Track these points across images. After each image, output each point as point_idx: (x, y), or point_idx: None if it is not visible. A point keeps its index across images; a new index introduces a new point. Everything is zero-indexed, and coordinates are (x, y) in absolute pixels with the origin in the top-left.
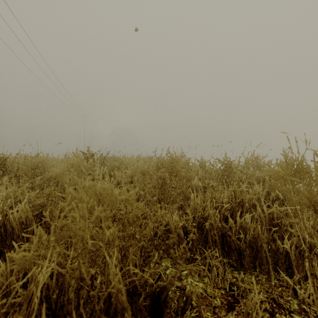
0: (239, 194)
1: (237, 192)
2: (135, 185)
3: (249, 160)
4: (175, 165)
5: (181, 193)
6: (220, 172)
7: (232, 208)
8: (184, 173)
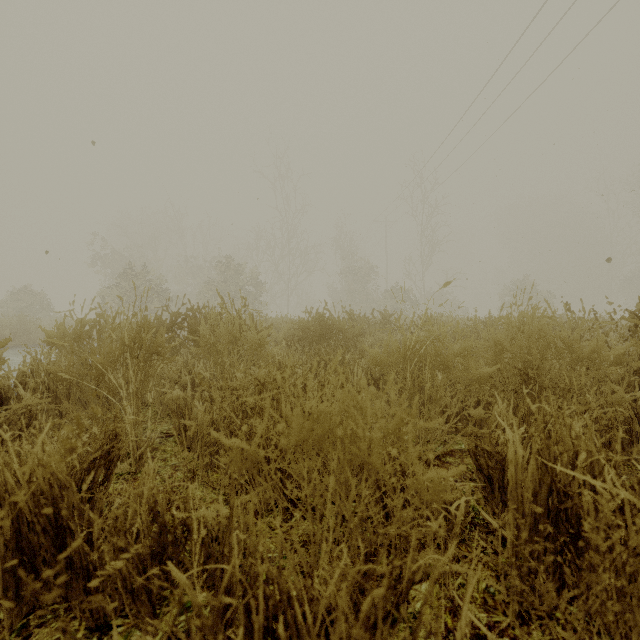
0: None
1: None
2: None
3: None
4: None
5: None
6: None
7: None
8: None
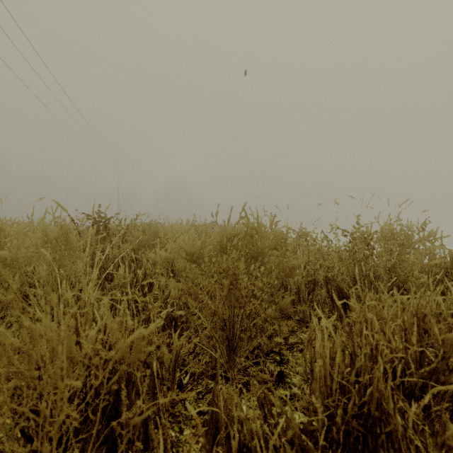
0: (429, 321)
1: (423, 316)
2: (179, 278)
3: (392, 231)
4: (258, 243)
5: (271, 300)
6: (349, 256)
7: (432, 375)
8: (279, 259)
